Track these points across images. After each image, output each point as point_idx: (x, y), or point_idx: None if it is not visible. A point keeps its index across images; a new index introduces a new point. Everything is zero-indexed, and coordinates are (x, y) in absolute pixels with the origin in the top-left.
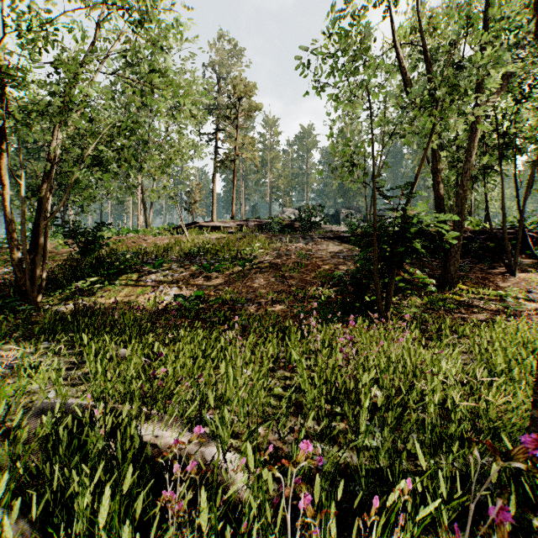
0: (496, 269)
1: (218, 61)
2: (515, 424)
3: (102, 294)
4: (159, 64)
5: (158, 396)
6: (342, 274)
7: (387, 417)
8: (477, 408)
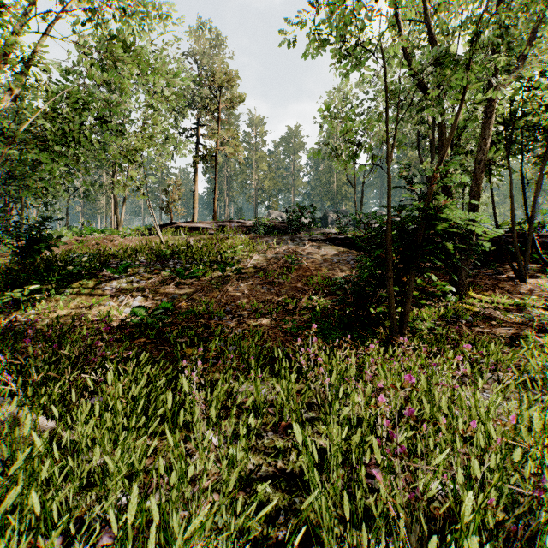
0: (503, 274)
1: (200, 50)
2: None
3: (46, 306)
4: (126, 37)
5: None
6: (343, 281)
7: None
8: None
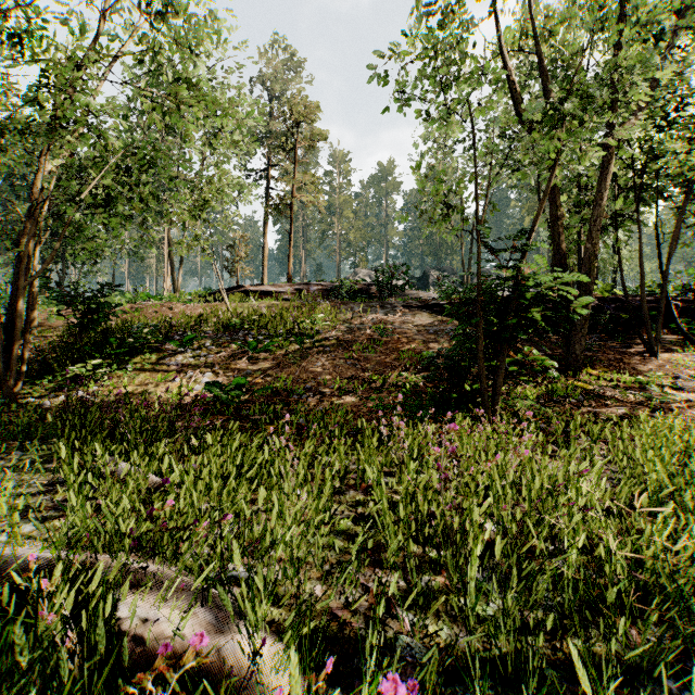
0: (632, 348)
1: (271, 75)
2: (694, 577)
3: (109, 382)
4: (189, 73)
5: (163, 541)
6: (434, 355)
7: (513, 578)
8: (636, 552)
